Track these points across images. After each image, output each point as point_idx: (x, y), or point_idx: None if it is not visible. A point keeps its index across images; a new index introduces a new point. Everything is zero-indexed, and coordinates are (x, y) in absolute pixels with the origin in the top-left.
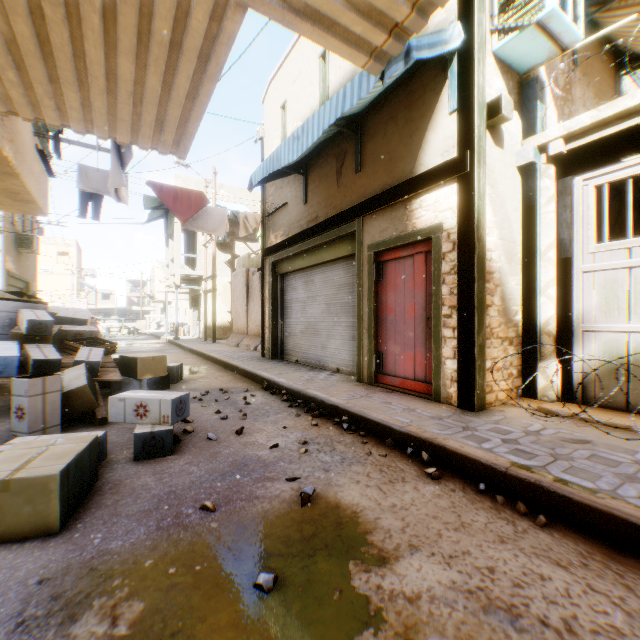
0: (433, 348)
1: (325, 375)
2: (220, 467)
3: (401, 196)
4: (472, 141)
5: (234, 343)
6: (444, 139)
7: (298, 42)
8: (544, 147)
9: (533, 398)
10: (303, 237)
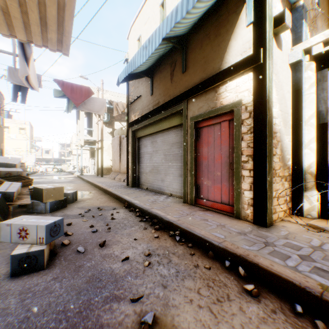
0: (235, 183)
1: (163, 198)
2: (79, 283)
3: (212, 84)
4: (264, 42)
5: (112, 177)
6: (243, 44)
7: None
8: (308, 50)
9: (300, 216)
10: (150, 115)
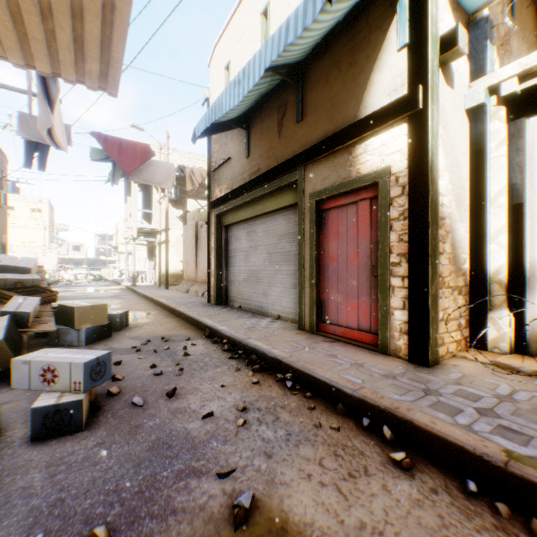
0: (379, 298)
1: (267, 322)
2: (137, 451)
3: (344, 141)
4: (425, 76)
5: (184, 289)
6: (392, 78)
7: (241, 4)
8: (494, 88)
9: (482, 349)
10: (245, 189)
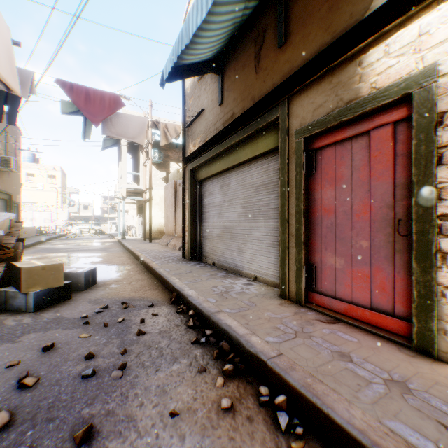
0: (414, 268)
1: (242, 285)
2: None
3: (351, 48)
4: None
5: (164, 243)
6: None
7: None
8: None
9: None
10: (218, 138)
